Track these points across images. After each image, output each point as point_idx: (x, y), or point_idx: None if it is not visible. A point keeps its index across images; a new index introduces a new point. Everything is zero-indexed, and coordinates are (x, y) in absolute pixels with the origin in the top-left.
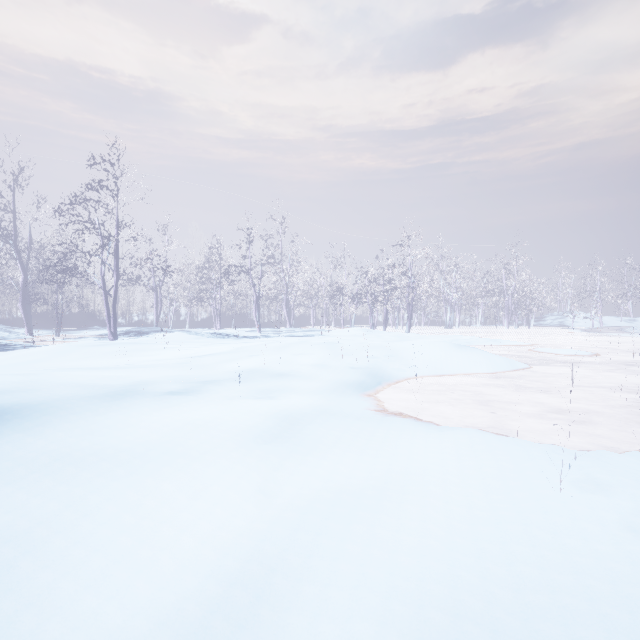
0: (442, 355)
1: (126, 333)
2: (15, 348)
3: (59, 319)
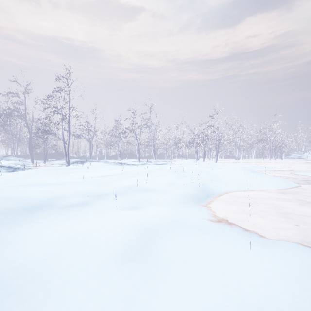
0: (243, 177)
1: (75, 162)
2: (20, 170)
3: (48, 155)
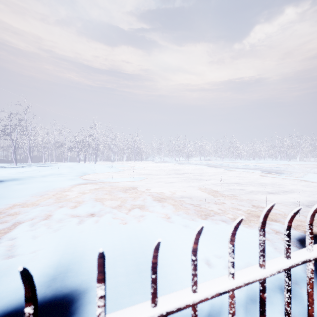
0: (103, 168)
1: None
2: None
3: None
